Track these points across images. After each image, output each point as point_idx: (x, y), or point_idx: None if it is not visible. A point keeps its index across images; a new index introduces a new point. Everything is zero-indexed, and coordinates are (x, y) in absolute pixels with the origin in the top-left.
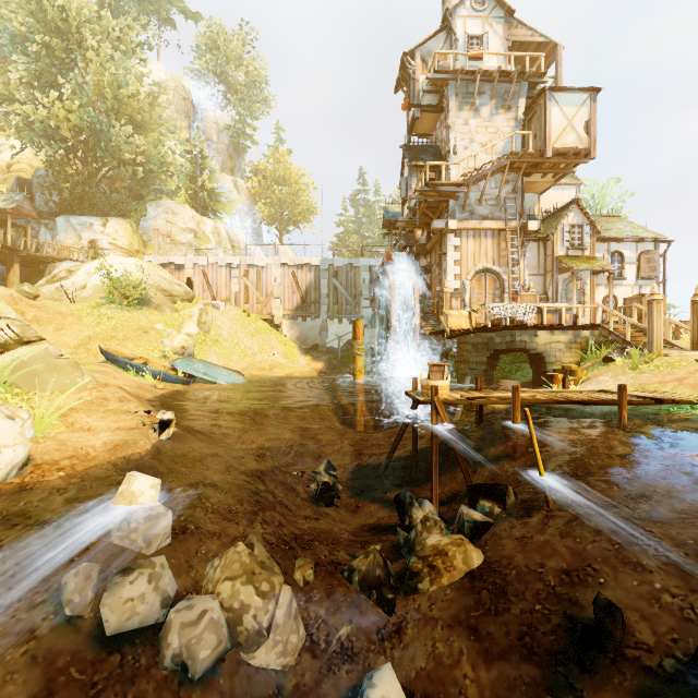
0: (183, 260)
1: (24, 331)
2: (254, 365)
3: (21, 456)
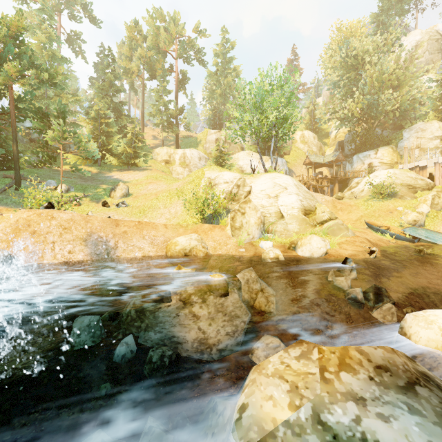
0: (425, 162)
1: (331, 215)
2: None
3: (324, 250)
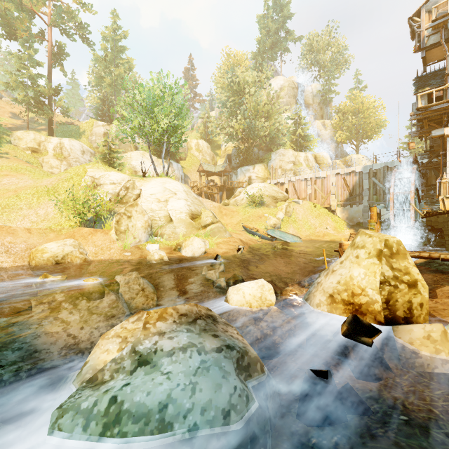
0: (283, 180)
1: (213, 220)
2: (314, 234)
3: (204, 250)
